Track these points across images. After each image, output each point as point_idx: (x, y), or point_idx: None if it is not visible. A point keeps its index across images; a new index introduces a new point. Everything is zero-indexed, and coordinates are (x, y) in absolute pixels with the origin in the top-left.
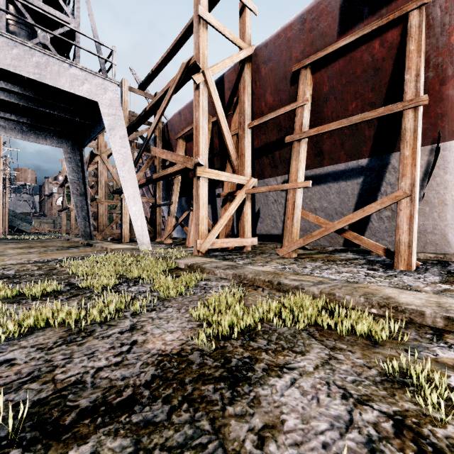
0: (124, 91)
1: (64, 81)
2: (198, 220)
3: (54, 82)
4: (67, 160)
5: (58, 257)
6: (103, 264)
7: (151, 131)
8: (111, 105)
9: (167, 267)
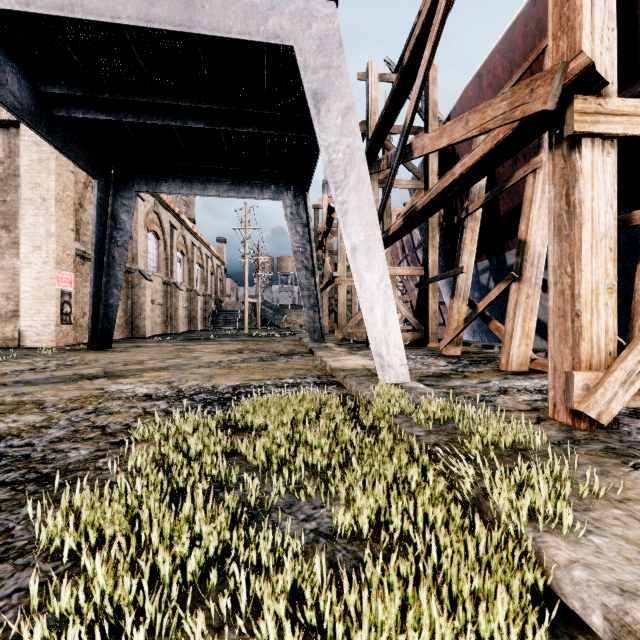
0: (371, 82)
1: (233, 22)
2: (576, 300)
3: (214, 30)
4: (288, 218)
5: (225, 383)
6: (258, 434)
7: (413, 102)
8: (321, 48)
9: (475, 626)
